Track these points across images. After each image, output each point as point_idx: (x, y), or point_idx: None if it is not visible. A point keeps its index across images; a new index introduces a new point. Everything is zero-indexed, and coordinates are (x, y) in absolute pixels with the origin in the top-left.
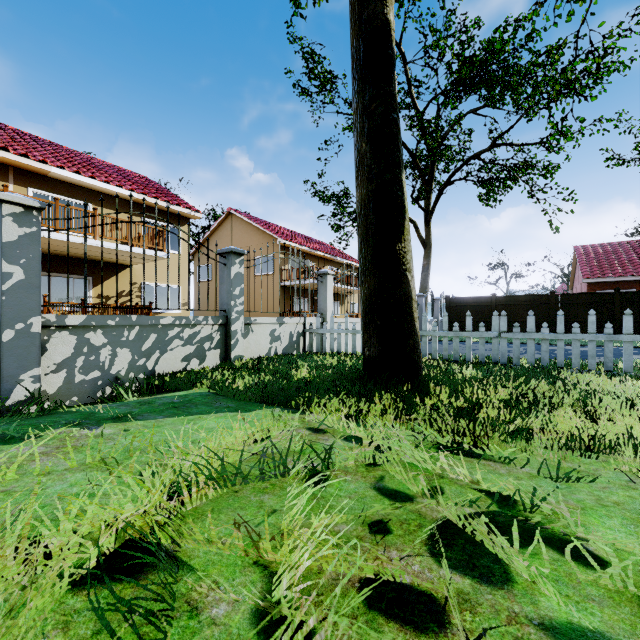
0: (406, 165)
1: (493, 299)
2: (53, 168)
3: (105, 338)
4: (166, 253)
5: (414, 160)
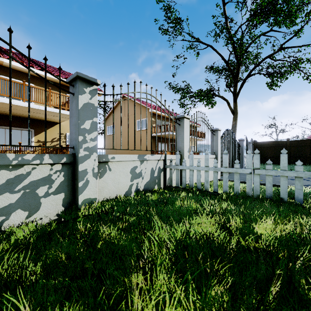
0: (221, 69)
1: (288, 142)
2: (4, 59)
3: None
4: None
5: (227, 65)
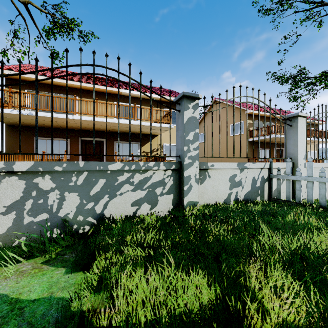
0: None
1: None
2: (122, 90)
3: (53, 183)
4: (171, 125)
5: None
